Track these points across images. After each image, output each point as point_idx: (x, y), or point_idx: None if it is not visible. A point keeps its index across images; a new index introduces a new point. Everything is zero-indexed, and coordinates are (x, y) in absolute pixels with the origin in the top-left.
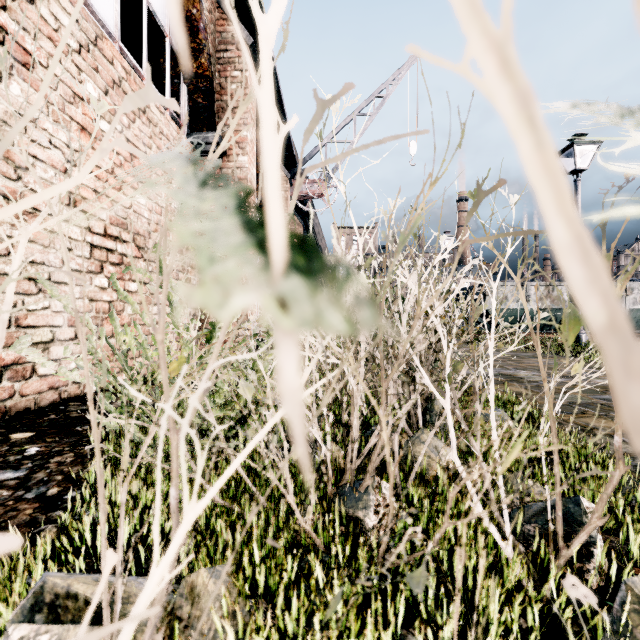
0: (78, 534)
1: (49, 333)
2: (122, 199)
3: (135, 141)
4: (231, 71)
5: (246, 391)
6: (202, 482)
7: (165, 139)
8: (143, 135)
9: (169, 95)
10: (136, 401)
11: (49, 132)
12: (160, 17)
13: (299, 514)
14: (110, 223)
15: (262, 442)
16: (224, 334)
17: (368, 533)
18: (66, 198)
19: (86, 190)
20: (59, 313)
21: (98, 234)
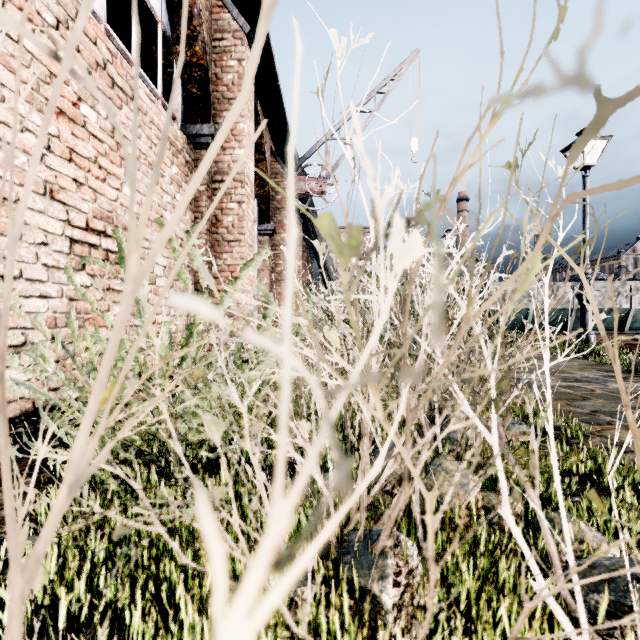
0: (5, 603)
1: (20, 336)
2: (107, 191)
3: (122, 129)
4: (227, 60)
5: (213, 429)
6: (165, 537)
7: (156, 129)
8: (131, 123)
9: (161, 84)
10: (99, 420)
11: (20, 113)
12: (151, 1)
13: (289, 616)
14: (93, 216)
15: (234, 508)
16: (108, 366)
17: (386, 615)
18: (41, 187)
19: (65, 179)
20: (32, 314)
21: (79, 228)
